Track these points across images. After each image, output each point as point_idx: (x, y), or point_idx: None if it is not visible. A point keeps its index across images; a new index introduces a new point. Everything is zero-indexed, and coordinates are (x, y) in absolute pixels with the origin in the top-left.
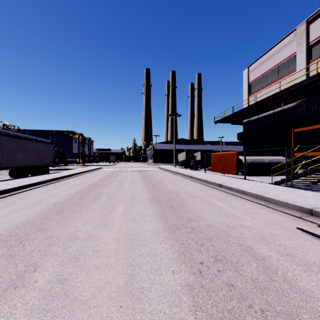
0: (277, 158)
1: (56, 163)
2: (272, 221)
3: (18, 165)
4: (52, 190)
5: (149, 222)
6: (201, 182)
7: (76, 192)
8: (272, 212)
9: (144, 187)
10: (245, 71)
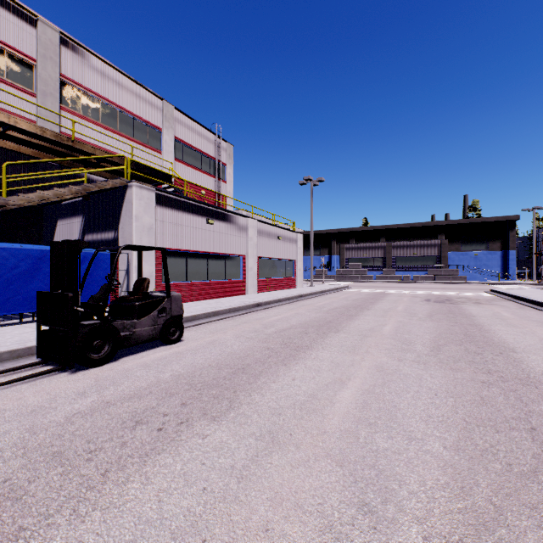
0: None
1: None
2: None
3: None
4: None
5: None
6: None
7: None
8: None
9: None
10: None
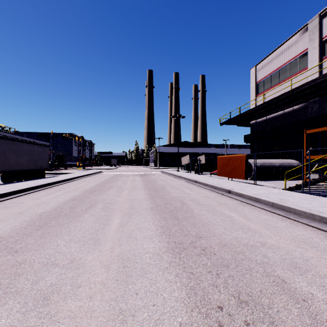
0: (288, 162)
1: (55, 167)
2: (298, 237)
3: (9, 169)
4: (43, 197)
5: (149, 240)
6: (208, 187)
7: (69, 199)
8: (296, 225)
9: (145, 193)
10: (253, 70)
